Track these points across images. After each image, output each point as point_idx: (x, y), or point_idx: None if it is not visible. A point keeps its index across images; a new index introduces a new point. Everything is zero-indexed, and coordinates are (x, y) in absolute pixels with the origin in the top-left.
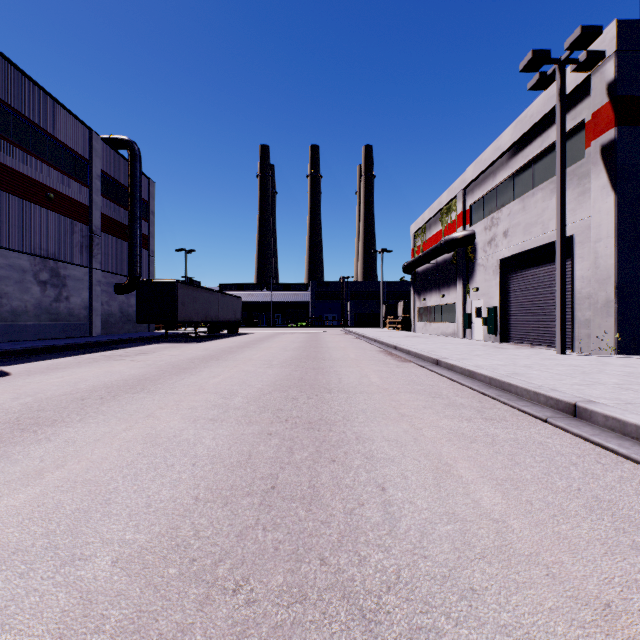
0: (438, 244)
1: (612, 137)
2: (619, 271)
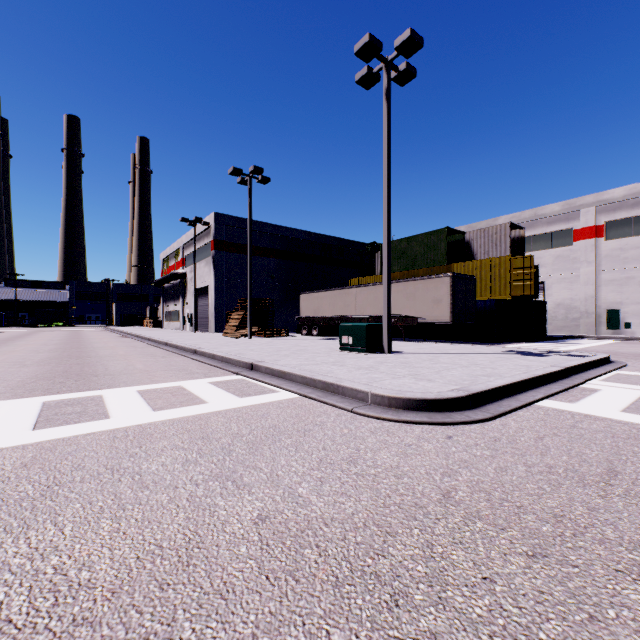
0: (169, 275)
1: (214, 253)
2: (216, 302)
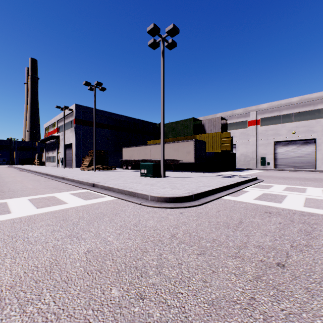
0: (49, 136)
1: (75, 126)
2: (76, 152)
